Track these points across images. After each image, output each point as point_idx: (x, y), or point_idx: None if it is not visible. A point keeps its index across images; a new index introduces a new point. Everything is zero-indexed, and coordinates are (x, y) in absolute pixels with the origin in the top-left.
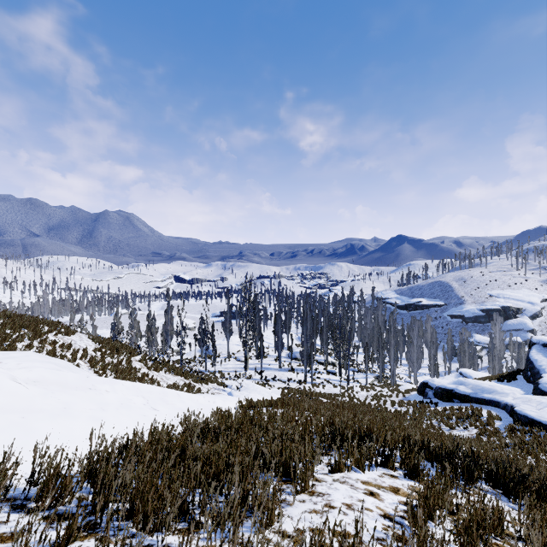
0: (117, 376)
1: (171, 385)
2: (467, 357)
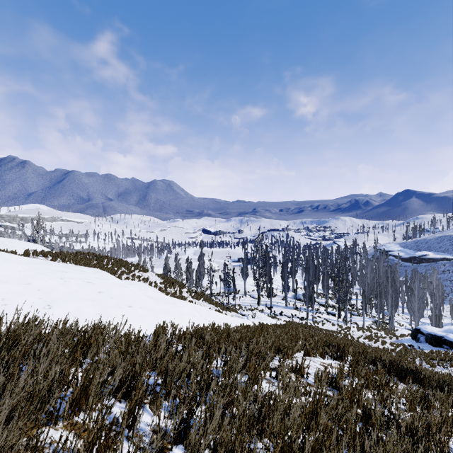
0: None
1: None
2: None
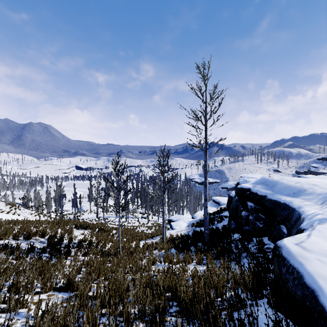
0: None
1: None
2: None
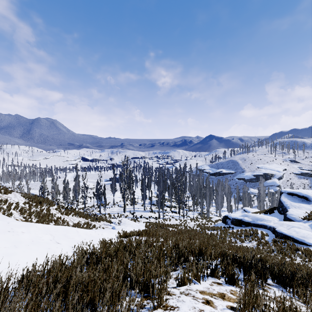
0: (39, 219)
1: (76, 224)
2: (247, 201)
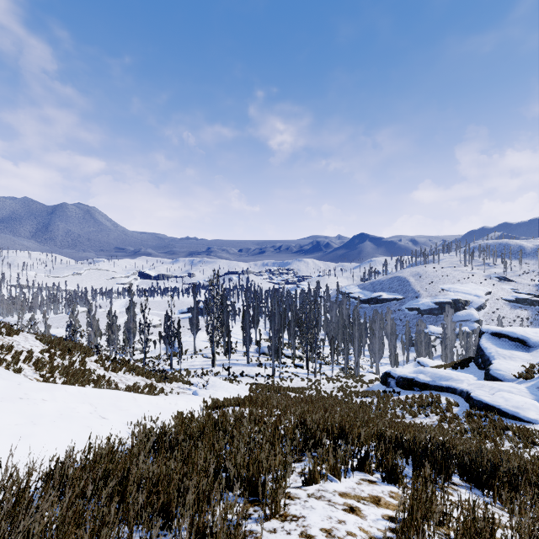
0: (68, 379)
1: (130, 387)
2: (423, 347)
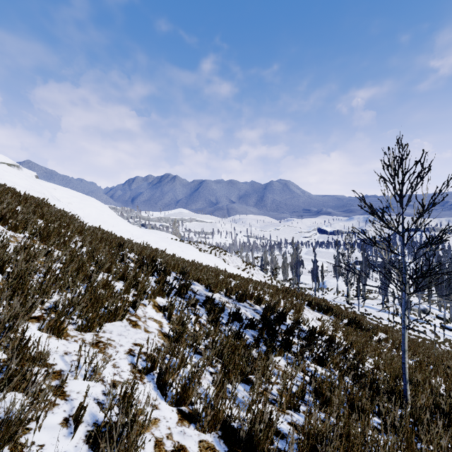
0: None
1: None
2: None
